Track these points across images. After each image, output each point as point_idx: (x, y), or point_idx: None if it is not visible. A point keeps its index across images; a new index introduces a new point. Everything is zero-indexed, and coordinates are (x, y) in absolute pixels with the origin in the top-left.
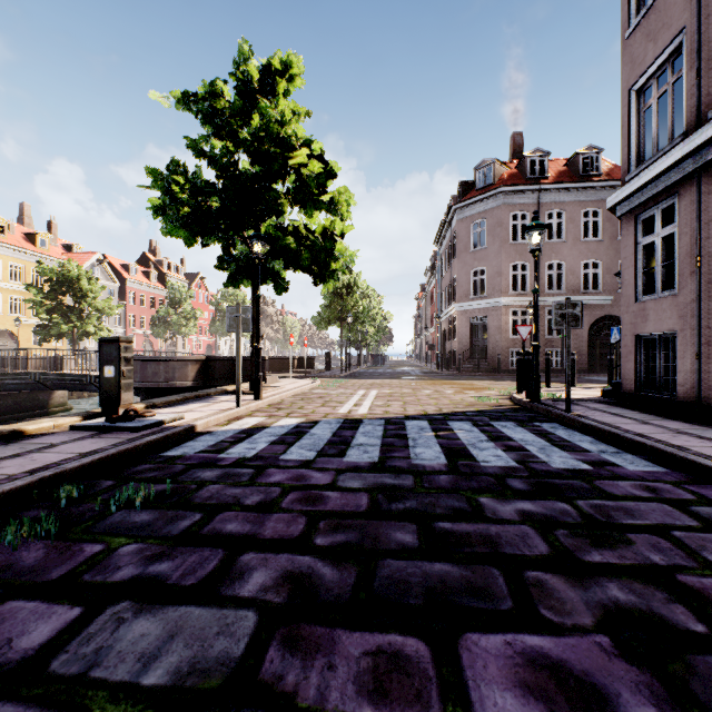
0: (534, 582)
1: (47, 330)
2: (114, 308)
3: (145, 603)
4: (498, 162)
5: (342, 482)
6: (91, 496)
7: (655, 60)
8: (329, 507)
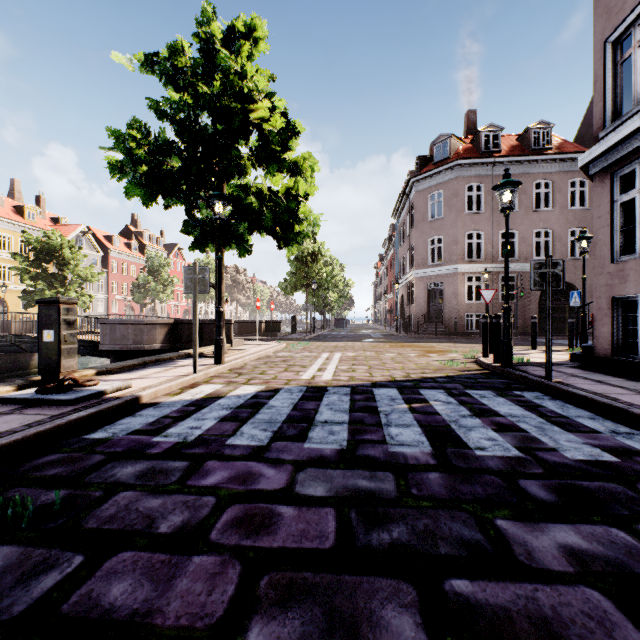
0: None
1: (32, 296)
2: (95, 275)
3: None
4: (454, 137)
5: (300, 485)
6: None
7: (637, 6)
8: (280, 541)
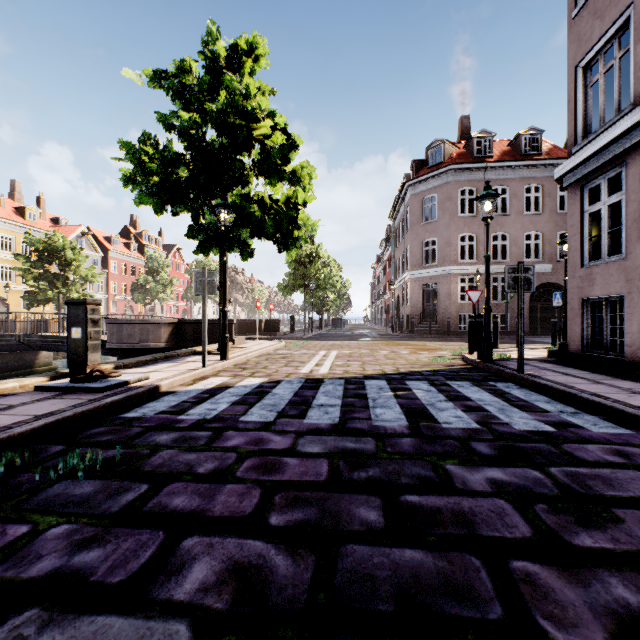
0: (523, 576)
1: (34, 296)
2: (96, 276)
3: (56, 611)
4: (448, 143)
5: (301, 446)
6: (35, 464)
7: (602, 37)
8: (287, 477)
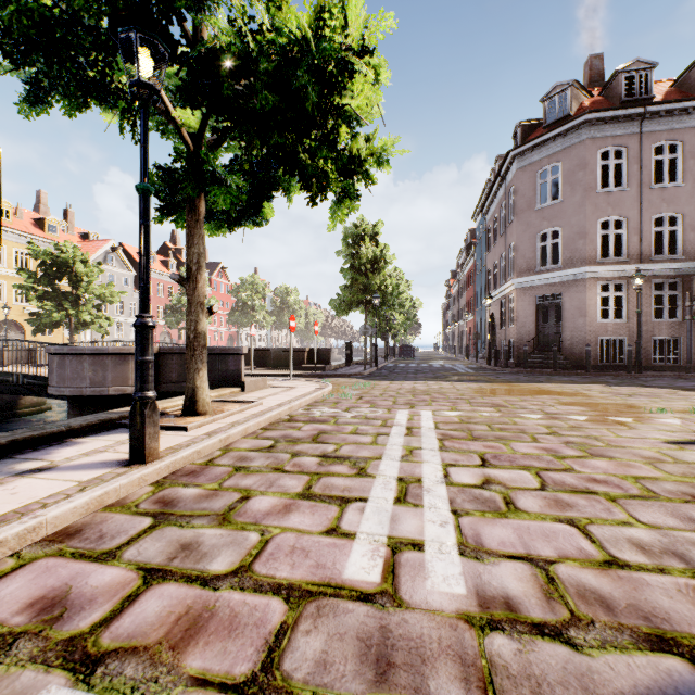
0: None
1: (40, 319)
2: (114, 295)
3: None
4: (577, 86)
5: None
6: None
7: None
8: None
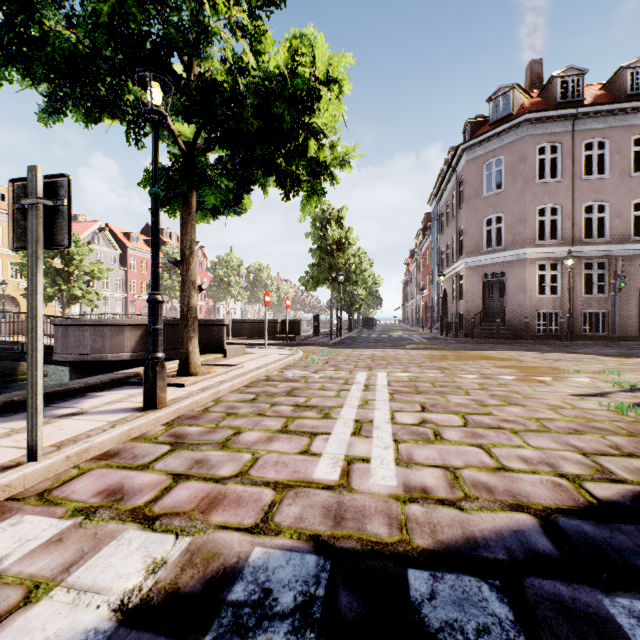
0: None
1: None
2: (103, 272)
3: None
4: (518, 89)
5: None
6: None
7: None
8: None
